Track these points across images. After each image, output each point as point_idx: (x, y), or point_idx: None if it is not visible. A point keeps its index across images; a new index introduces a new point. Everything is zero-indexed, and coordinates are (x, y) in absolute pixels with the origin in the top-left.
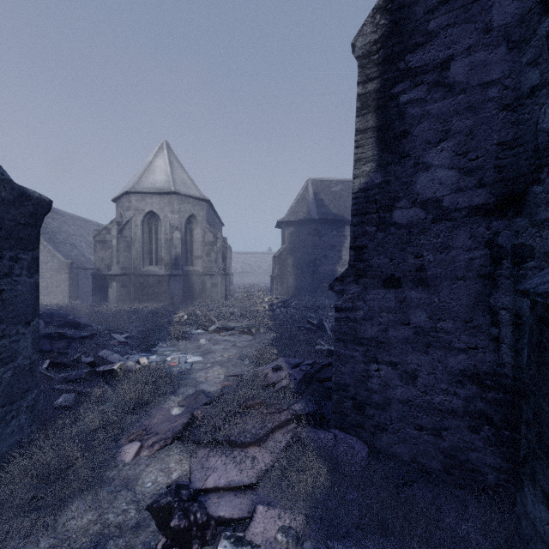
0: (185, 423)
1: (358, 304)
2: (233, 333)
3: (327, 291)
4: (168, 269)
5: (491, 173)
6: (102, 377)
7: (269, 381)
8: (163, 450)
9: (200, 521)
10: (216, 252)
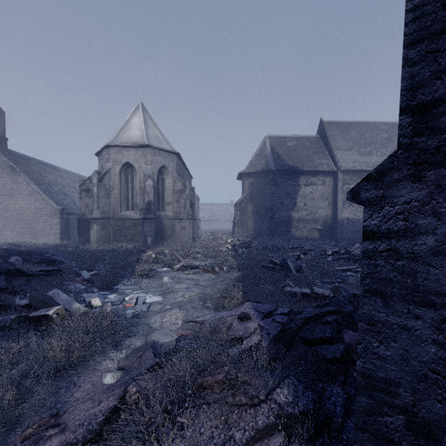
0: (111, 409)
1: (422, 222)
2: (197, 271)
3: (283, 234)
4: (142, 214)
5: None
6: (36, 323)
7: (234, 334)
8: None
9: None
10: (185, 199)
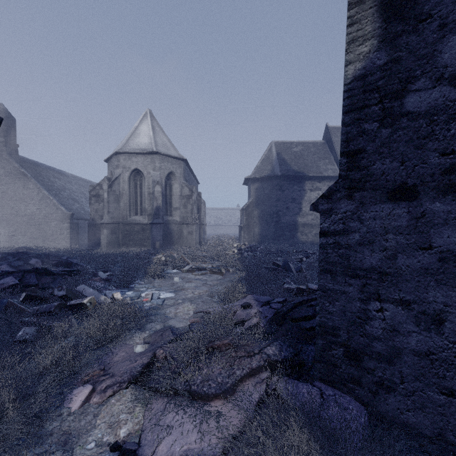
0: (145, 364)
1: (353, 225)
2: (205, 272)
3: (288, 239)
4: (151, 219)
5: None
6: (73, 310)
7: (238, 318)
8: (117, 396)
9: None
10: (192, 204)
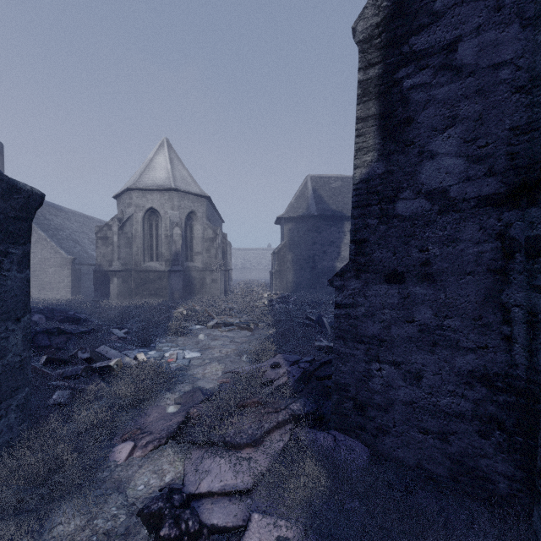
0: (180, 422)
1: (359, 300)
2: (232, 328)
3: (326, 287)
4: (168, 265)
5: (503, 161)
6: (98, 373)
7: (267, 378)
8: (157, 451)
9: (192, 529)
10: (216, 248)
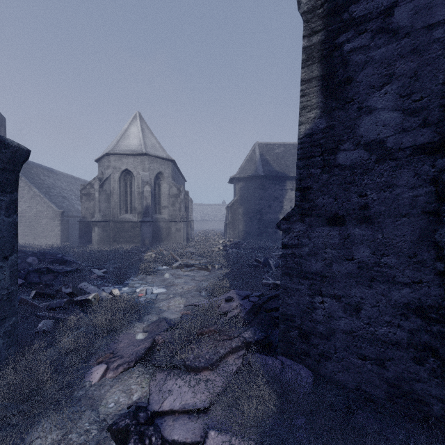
0: (147, 347)
1: (304, 241)
2: (193, 269)
3: (271, 235)
4: (140, 217)
5: (437, 112)
6: (79, 305)
7: (222, 310)
8: (126, 372)
9: (154, 444)
10: (179, 203)
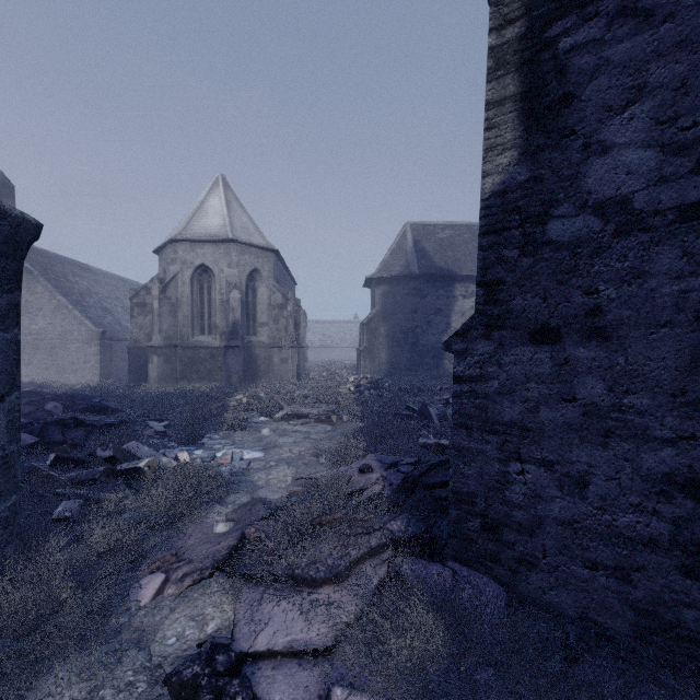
0: (232, 546)
1: (491, 370)
2: (307, 421)
3: (431, 369)
4: (224, 340)
5: None
6: (124, 477)
7: (354, 486)
8: (198, 587)
9: None
10: (286, 318)
